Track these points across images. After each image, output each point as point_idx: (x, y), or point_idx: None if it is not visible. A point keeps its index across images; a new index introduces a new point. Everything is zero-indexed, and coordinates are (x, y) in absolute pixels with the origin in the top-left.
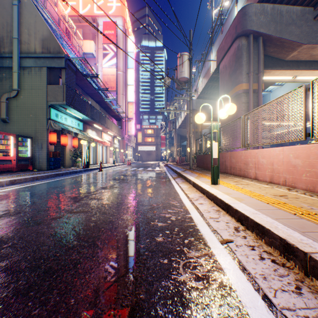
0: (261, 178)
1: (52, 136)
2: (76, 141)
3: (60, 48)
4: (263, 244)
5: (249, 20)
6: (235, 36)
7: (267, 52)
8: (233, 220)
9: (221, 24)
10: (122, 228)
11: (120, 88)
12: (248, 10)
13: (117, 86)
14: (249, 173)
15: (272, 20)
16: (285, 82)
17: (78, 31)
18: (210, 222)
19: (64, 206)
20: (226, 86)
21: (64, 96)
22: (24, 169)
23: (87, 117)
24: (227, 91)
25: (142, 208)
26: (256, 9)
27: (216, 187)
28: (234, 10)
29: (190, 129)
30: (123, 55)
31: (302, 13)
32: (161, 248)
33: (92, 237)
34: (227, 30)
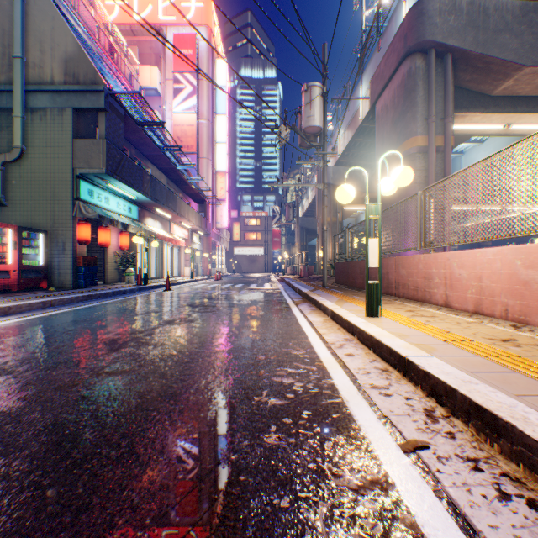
0: (456, 305)
1: (83, 229)
2: (125, 239)
3: (96, 76)
4: (497, 455)
5: (429, 24)
6: (404, 52)
7: (459, 82)
8: (420, 393)
9: (378, 34)
10: (194, 412)
11: (203, 147)
12: (427, 6)
13: (197, 144)
14: (433, 294)
15: (470, 23)
16: (489, 136)
17: (132, 50)
18: (373, 398)
19: (87, 360)
20: (388, 141)
21: (103, 159)
22: (32, 287)
23: (144, 196)
24: (389, 150)
25: (238, 364)
26: (442, 4)
27: (377, 322)
28: (402, 8)
29: (323, 218)
30: (208, 92)
31: (523, 11)
32: (275, 465)
33: (128, 435)
34: (388, 44)
